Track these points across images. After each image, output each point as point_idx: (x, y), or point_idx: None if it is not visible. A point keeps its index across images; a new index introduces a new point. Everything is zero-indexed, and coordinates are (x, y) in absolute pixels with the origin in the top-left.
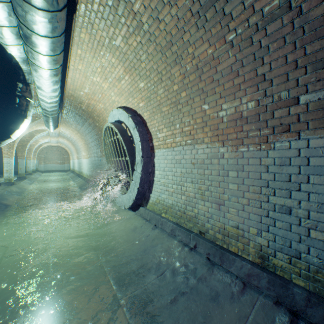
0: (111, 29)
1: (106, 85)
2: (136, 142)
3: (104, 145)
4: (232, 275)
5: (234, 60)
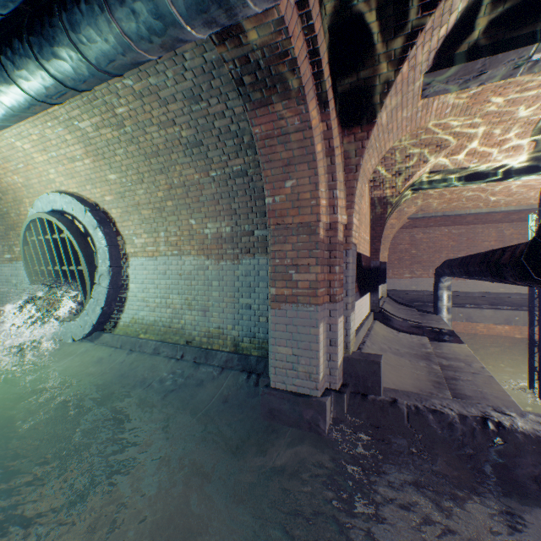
0: (77, 111)
1: (43, 157)
2: (99, 246)
3: (23, 245)
4: (215, 366)
5: (216, 191)
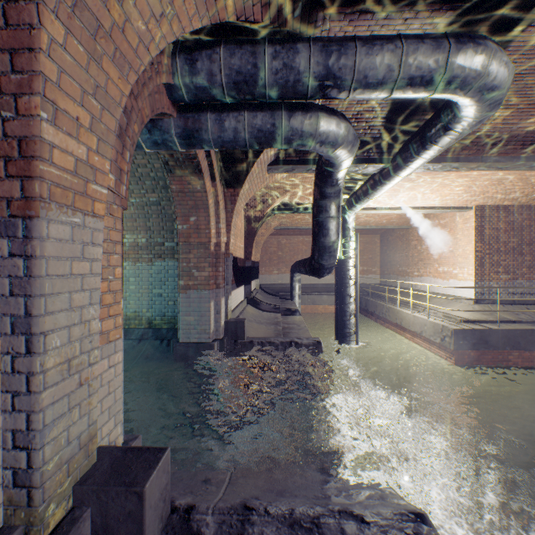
0: None
1: None
2: None
3: None
4: (133, 339)
5: (134, 212)
